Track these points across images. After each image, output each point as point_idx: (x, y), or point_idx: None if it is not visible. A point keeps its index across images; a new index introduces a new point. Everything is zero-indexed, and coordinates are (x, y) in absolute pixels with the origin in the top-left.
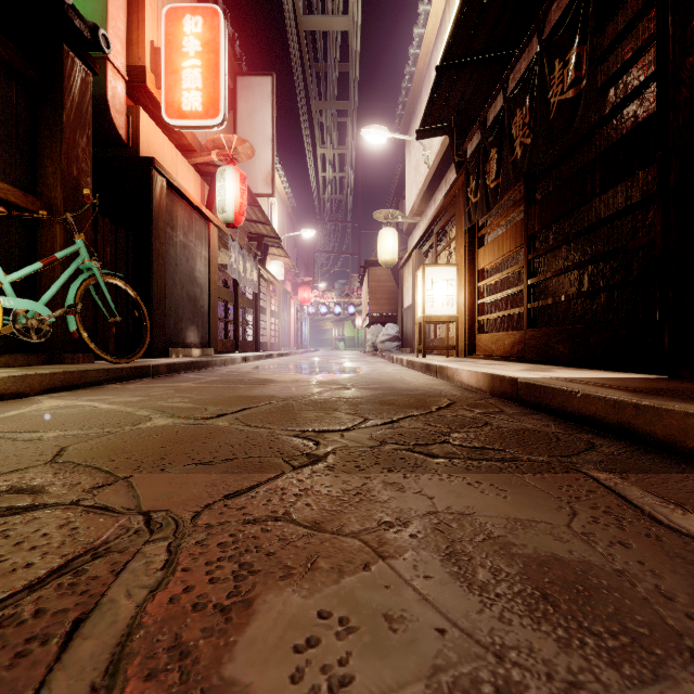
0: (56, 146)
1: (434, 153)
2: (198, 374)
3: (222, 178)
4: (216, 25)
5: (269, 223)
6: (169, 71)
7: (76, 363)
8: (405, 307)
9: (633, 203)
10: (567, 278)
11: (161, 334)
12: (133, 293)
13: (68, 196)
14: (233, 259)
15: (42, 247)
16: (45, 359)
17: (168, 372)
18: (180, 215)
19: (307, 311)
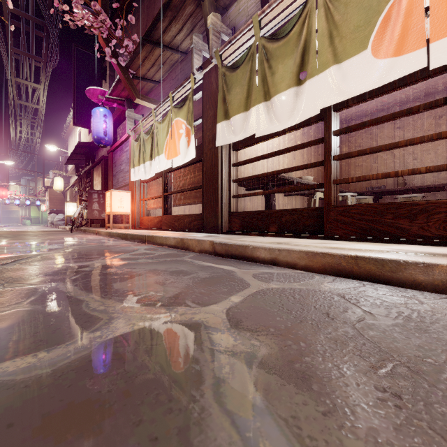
0: None
1: None
2: None
3: None
4: None
5: None
6: None
7: None
8: None
9: None
10: None
11: None
12: None
13: None
14: None
15: None
16: None
17: None
18: None
19: (4, 202)
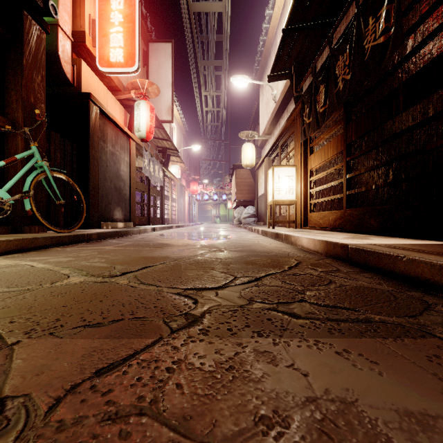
0: (18, 81)
1: (279, 93)
2: (119, 240)
3: (138, 108)
4: (133, 4)
5: (170, 140)
6: (101, 35)
7: (33, 233)
8: (259, 195)
9: (430, 116)
10: (370, 175)
11: (95, 213)
12: (74, 184)
13: (27, 116)
14: (146, 163)
15: (8, 152)
16: (9, 230)
17: (98, 238)
18: (109, 133)
19: (195, 198)
